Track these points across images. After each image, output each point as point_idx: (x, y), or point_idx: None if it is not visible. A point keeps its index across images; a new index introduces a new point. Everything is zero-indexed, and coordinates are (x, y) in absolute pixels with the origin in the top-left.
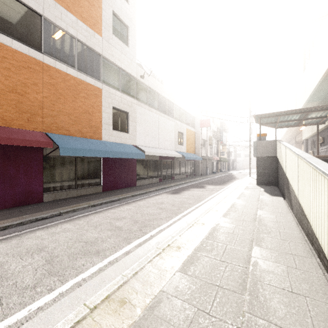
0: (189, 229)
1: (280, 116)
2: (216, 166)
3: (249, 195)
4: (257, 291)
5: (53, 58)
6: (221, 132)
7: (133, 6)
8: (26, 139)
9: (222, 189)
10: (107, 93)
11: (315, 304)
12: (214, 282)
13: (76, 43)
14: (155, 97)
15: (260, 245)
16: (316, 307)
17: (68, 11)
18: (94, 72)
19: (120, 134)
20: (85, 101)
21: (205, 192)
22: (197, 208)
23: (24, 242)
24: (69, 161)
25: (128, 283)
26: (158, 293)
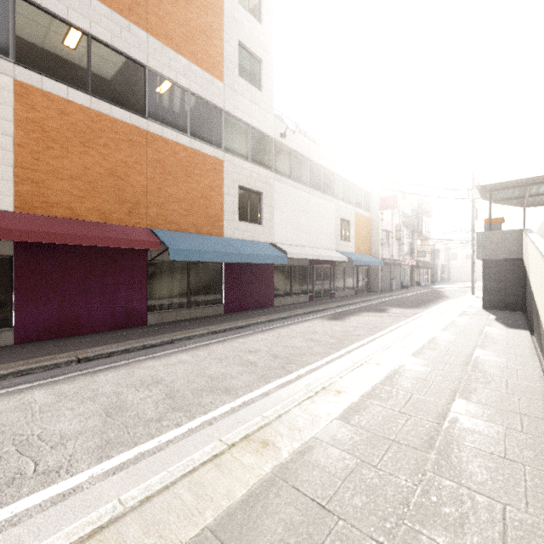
0: (356, 370)
1: (530, 185)
2: (409, 276)
3: (464, 325)
4: (450, 452)
5: (159, 123)
6: (418, 216)
7: (269, 27)
8: (129, 238)
9: (416, 315)
10: (231, 166)
11: (538, 474)
12: (387, 436)
13: (189, 97)
14: (302, 165)
15: (467, 398)
16: (538, 478)
17: (179, 53)
18: (212, 136)
19: (249, 226)
20: (200, 181)
21: (387, 319)
22: (371, 343)
23: (135, 372)
24: (179, 268)
25: (271, 425)
26: (309, 440)
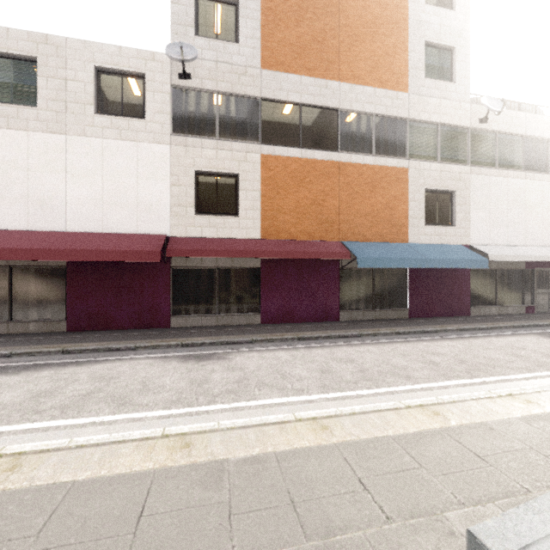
0: None
1: None
2: None
3: None
4: None
5: (348, 152)
6: None
7: (463, 6)
8: (327, 251)
9: None
10: (417, 171)
11: None
12: None
13: (374, 120)
14: (514, 146)
15: None
16: None
17: (365, 85)
18: (396, 147)
19: (437, 229)
20: (384, 193)
21: None
22: None
23: (335, 352)
24: (365, 274)
25: (444, 405)
26: (479, 422)
